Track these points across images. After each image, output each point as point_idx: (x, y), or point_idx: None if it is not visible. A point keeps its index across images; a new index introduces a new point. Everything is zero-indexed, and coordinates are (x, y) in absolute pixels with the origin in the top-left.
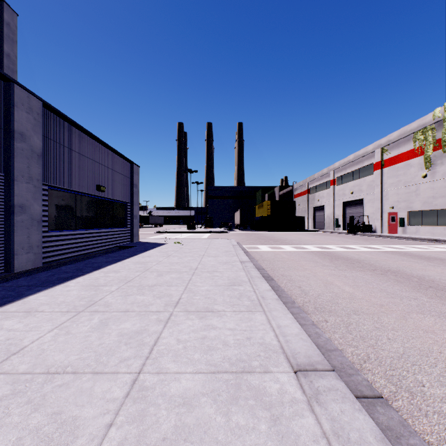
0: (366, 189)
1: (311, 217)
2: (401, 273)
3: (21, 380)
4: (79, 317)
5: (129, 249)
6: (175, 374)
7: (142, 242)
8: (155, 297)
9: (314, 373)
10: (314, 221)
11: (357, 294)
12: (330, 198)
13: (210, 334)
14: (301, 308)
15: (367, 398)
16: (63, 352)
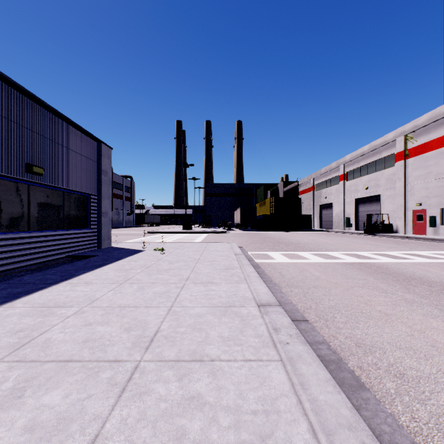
0: (385, 183)
1: (317, 215)
2: None
3: None
4: None
5: (78, 262)
6: None
7: (114, 247)
8: None
9: None
10: (320, 220)
11: None
12: (340, 194)
13: None
14: None
15: None
16: None
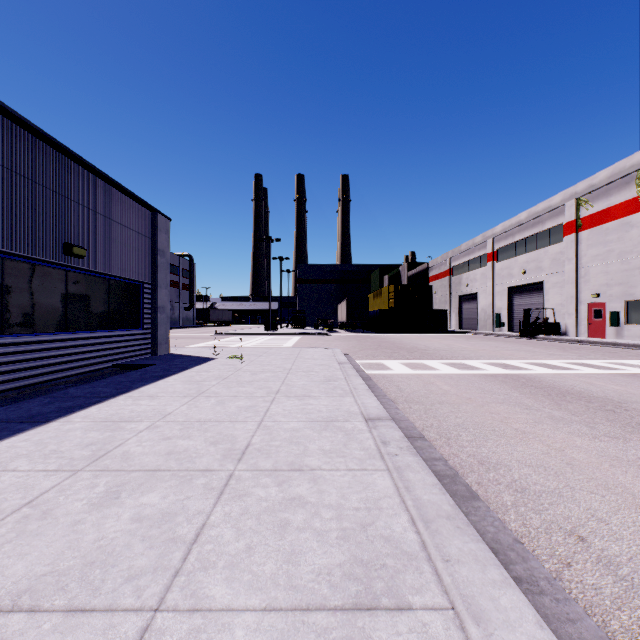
0: (550, 265)
1: (456, 310)
2: None
3: None
4: None
5: (131, 372)
6: None
7: (173, 354)
8: None
9: None
10: (460, 318)
11: None
12: (487, 281)
13: None
14: None
15: None
16: None
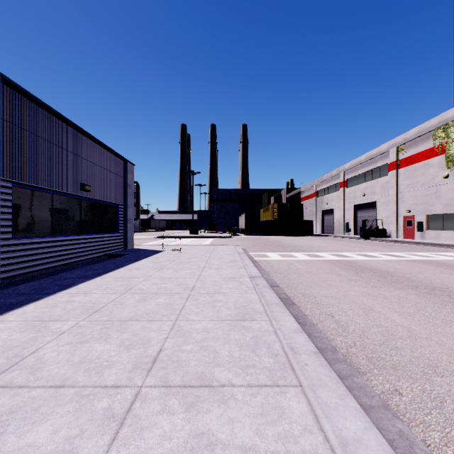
0: (380, 191)
1: (320, 220)
2: (453, 292)
3: None
4: None
5: (118, 258)
6: None
7: (137, 249)
8: (121, 346)
9: None
10: (323, 226)
11: (417, 329)
12: (340, 201)
13: None
14: (347, 359)
15: None
16: None
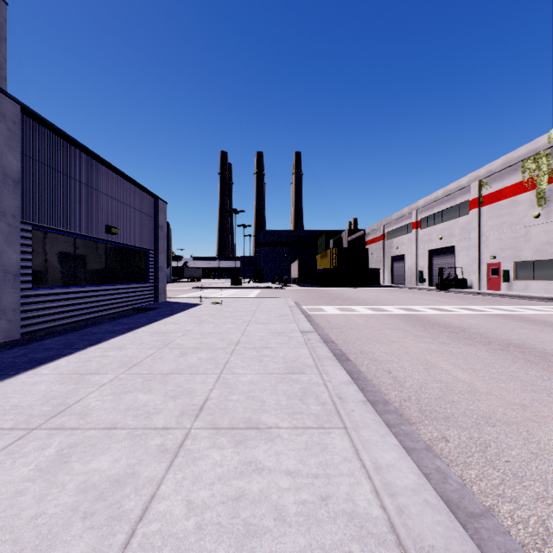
0: (460, 233)
1: (388, 269)
2: (529, 348)
3: None
4: (25, 442)
5: (150, 312)
6: None
7: (170, 301)
8: (166, 396)
9: None
10: (392, 275)
11: (479, 385)
12: (412, 245)
13: (251, 486)
14: (399, 411)
15: None
16: None
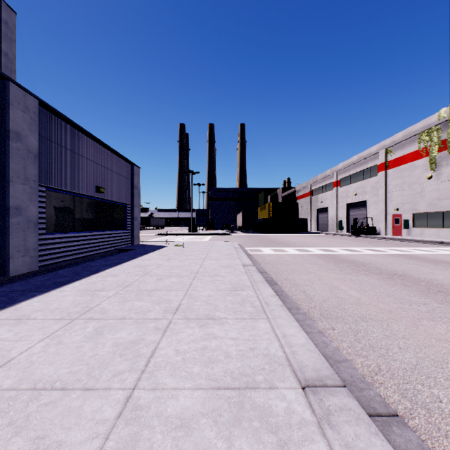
0: (370, 190)
1: (314, 219)
2: (408, 277)
3: (4, 397)
4: (72, 325)
5: (129, 251)
6: (173, 390)
7: (142, 244)
8: (153, 303)
9: (324, 389)
10: (317, 223)
11: (364, 299)
12: (333, 200)
13: (210, 344)
14: (306, 314)
15: (381, 416)
16: (53, 365)
